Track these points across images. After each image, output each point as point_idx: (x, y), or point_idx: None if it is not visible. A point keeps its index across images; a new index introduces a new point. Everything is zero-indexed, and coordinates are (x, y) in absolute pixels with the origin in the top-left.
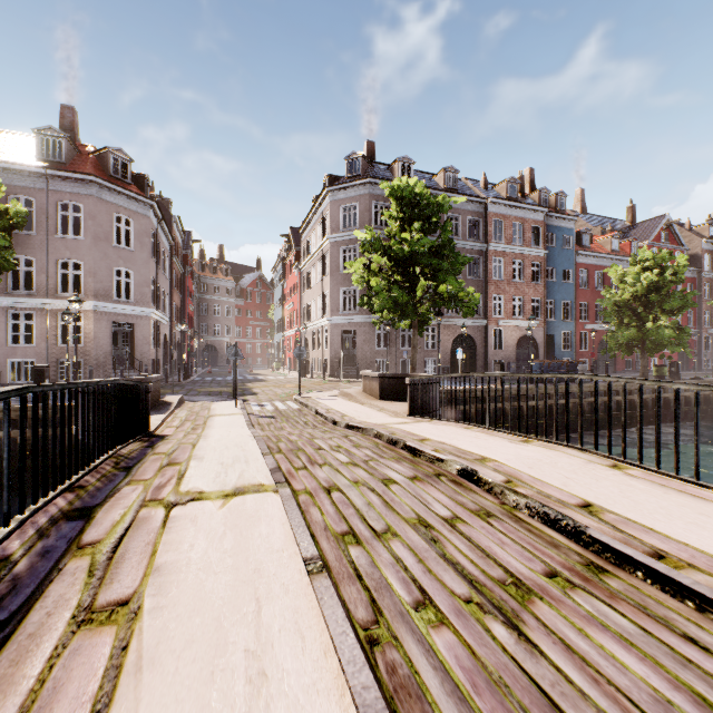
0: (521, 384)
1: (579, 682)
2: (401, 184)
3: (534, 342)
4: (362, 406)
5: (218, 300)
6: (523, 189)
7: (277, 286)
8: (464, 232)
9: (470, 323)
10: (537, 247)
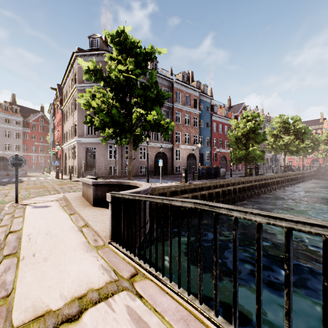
0: (194, 180)
1: None
2: (119, 29)
3: (194, 157)
4: (68, 218)
5: (9, 127)
6: (189, 80)
7: (51, 121)
8: None
9: (164, 146)
10: (196, 109)
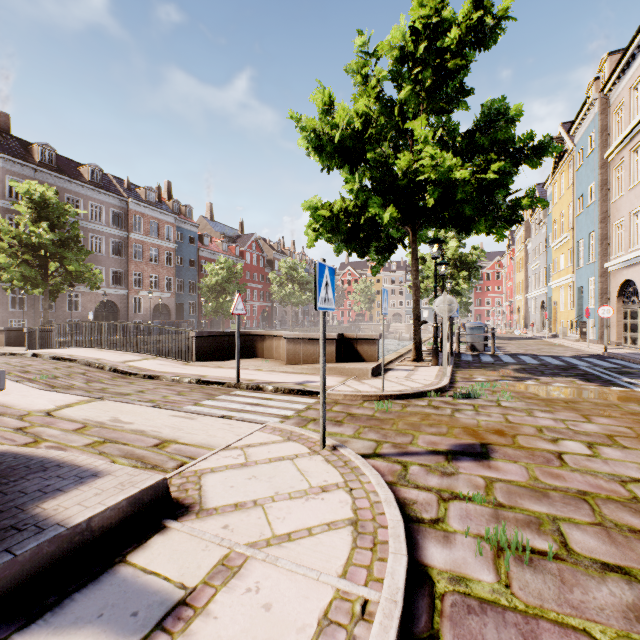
0: None
1: (32, 368)
2: (31, 190)
3: (168, 308)
4: None
5: None
6: (161, 197)
7: None
8: (107, 220)
9: (114, 292)
10: (170, 241)
